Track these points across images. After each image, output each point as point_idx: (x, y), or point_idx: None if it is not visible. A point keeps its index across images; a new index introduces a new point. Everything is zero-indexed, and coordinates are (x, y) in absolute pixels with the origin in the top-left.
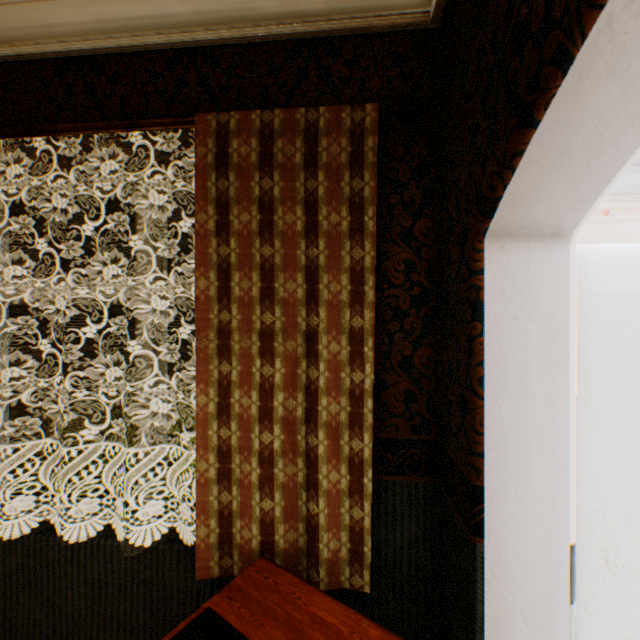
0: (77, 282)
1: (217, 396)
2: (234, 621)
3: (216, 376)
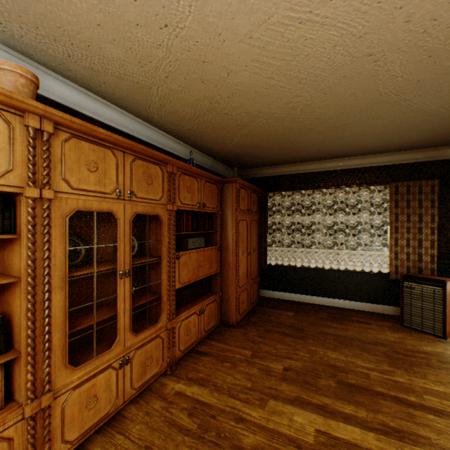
0: (347, 217)
1: (393, 241)
2: (412, 275)
3: (393, 237)
